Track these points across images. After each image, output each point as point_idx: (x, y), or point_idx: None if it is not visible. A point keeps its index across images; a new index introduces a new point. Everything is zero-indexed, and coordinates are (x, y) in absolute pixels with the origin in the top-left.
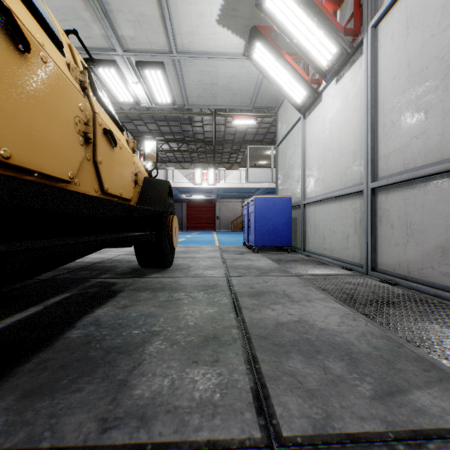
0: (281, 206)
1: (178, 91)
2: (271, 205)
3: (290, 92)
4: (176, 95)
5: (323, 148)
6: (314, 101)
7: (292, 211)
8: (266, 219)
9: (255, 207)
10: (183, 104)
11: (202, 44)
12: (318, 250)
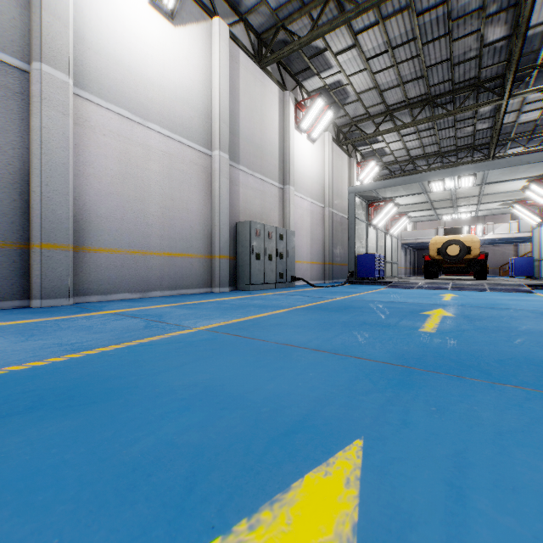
0: (527, 261)
1: (473, 214)
2: (521, 260)
3: (529, 221)
4: (471, 215)
5: (542, 242)
6: (540, 224)
7: (536, 262)
8: (519, 265)
9: (513, 261)
10: (474, 216)
11: (489, 208)
12: (541, 276)
